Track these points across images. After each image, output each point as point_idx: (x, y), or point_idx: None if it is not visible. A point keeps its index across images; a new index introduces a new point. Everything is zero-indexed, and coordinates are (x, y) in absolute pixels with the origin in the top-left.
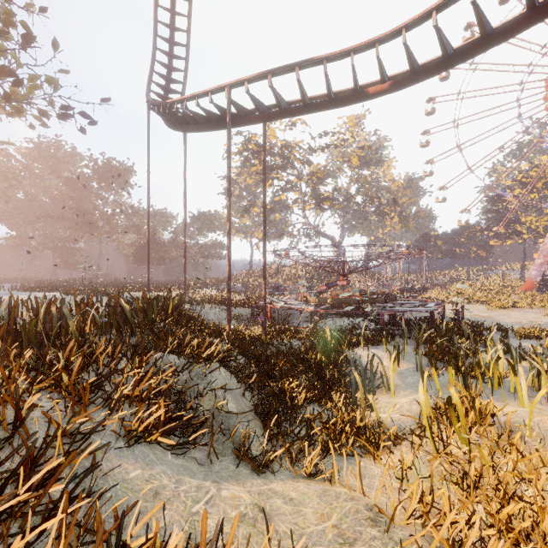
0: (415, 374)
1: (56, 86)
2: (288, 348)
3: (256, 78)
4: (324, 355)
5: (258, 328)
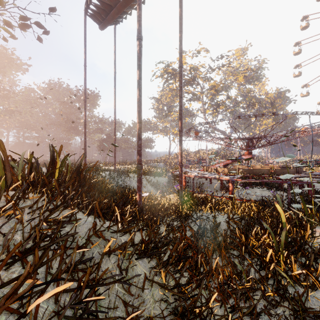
0: None
1: None
2: (213, 227)
3: None
4: (293, 257)
5: (173, 196)
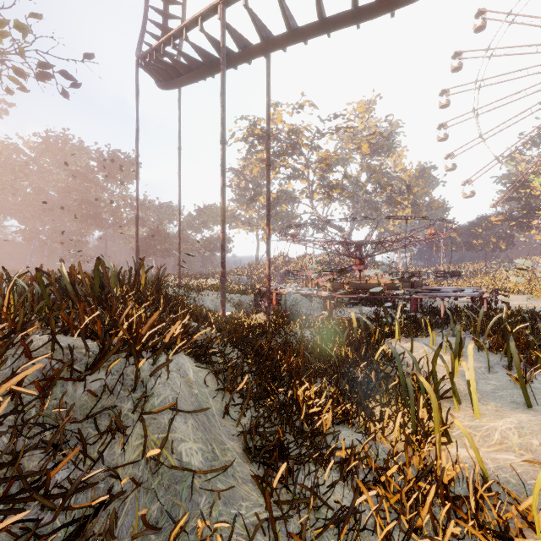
0: (489, 377)
1: (25, 31)
2: (298, 339)
3: None
4: (350, 348)
5: (260, 315)
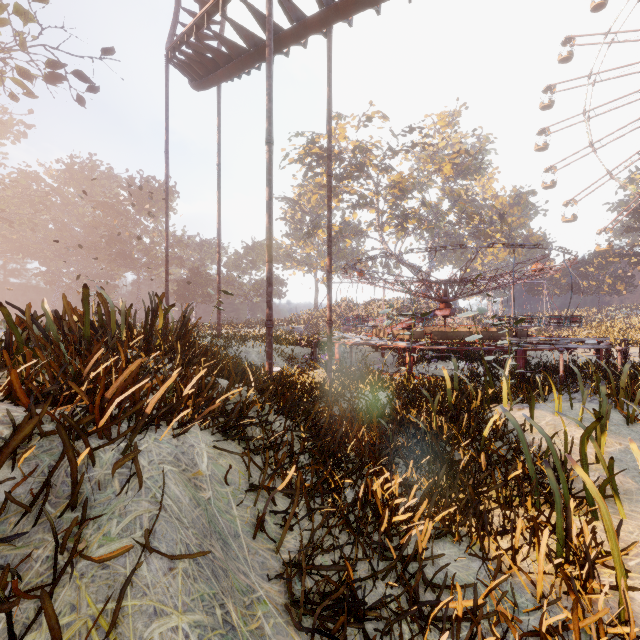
0: None
1: (26, 16)
2: (369, 404)
3: None
4: (444, 418)
5: (319, 372)
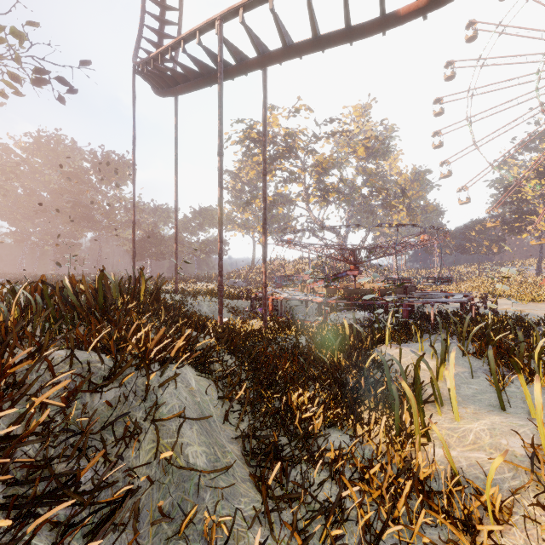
0: (471, 382)
1: (22, 38)
2: (293, 346)
3: (253, 1)
4: (342, 355)
5: (257, 321)
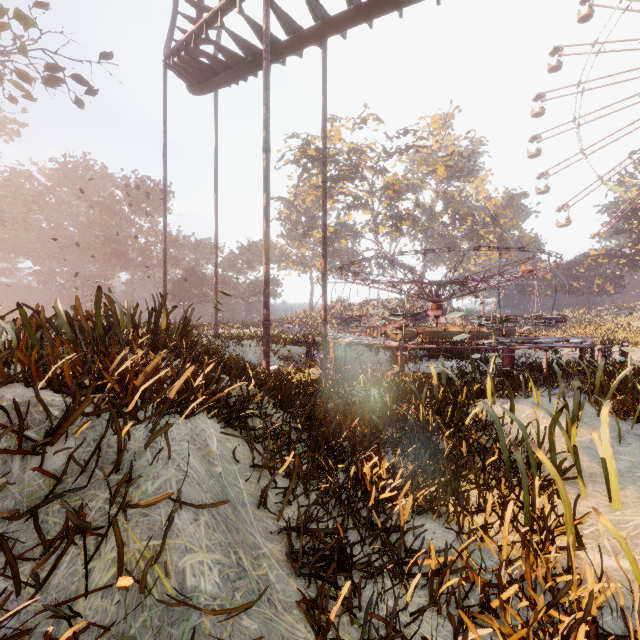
0: (620, 451)
1: (28, 22)
2: (362, 400)
3: None
4: (431, 411)
5: (314, 370)
